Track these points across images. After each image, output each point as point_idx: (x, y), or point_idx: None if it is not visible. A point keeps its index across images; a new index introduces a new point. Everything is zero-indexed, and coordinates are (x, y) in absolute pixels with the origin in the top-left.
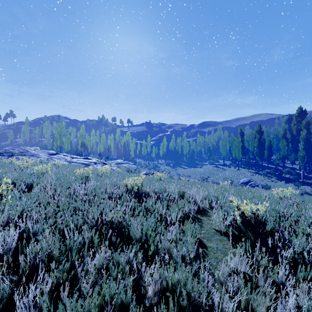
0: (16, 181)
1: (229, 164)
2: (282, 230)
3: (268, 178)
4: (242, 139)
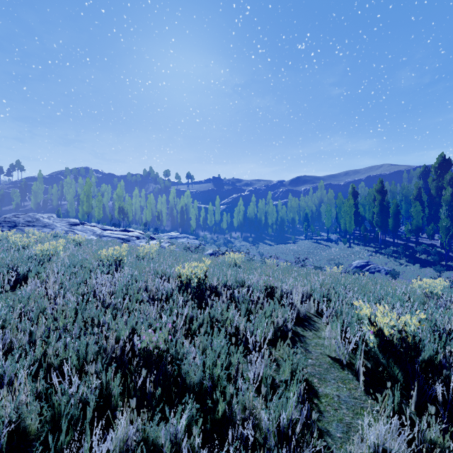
0: (1, 270)
1: (336, 238)
2: (451, 360)
3: (394, 259)
4: (355, 201)
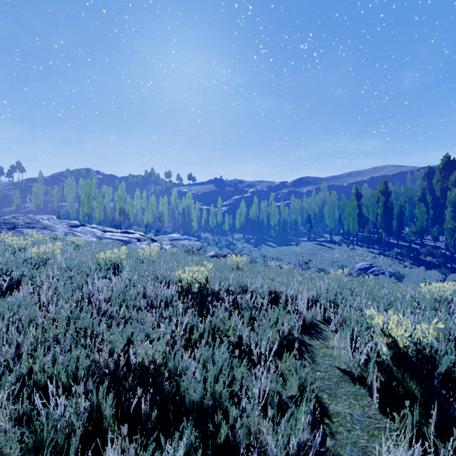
0: None
1: (339, 240)
2: None
3: (398, 261)
4: (359, 203)
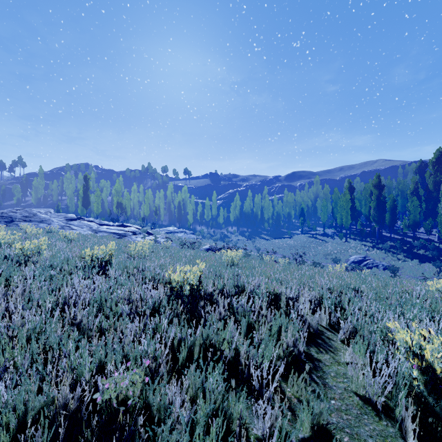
0: None
1: (332, 233)
2: None
3: (392, 254)
4: (351, 196)
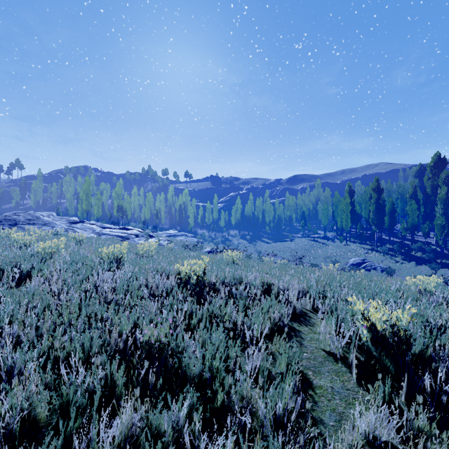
0: (5, 267)
1: (333, 236)
2: (440, 354)
3: (390, 257)
4: (352, 200)
